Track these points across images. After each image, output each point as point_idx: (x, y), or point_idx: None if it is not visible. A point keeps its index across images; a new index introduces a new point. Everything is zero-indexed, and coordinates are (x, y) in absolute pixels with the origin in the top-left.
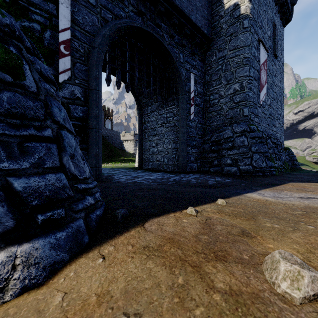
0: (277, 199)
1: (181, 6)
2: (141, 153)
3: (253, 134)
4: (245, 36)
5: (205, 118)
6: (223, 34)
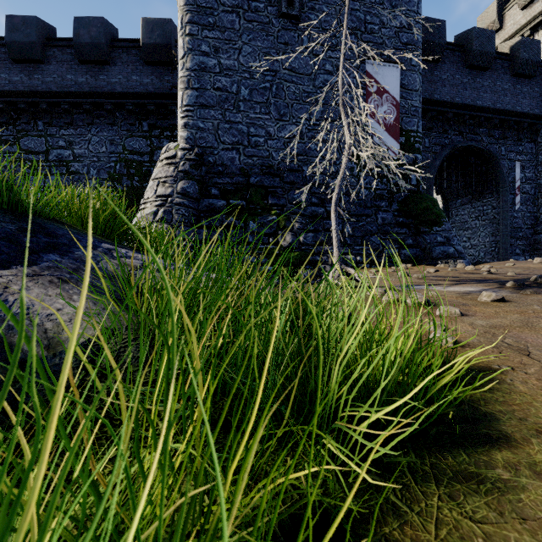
0: None
1: (503, 105)
2: None
3: None
4: None
5: (537, 204)
6: None
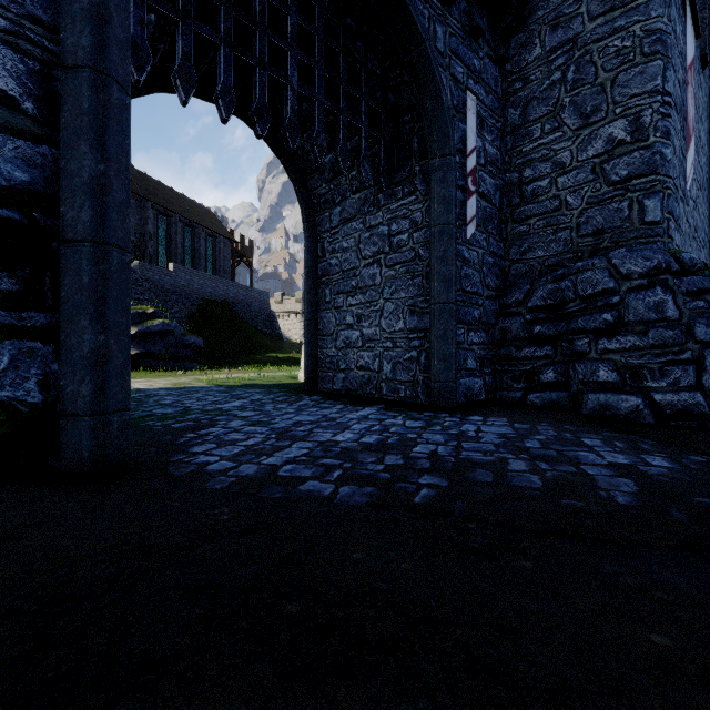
0: None
1: None
2: (314, 346)
3: (695, 280)
4: None
5: (506, 237)
6: None
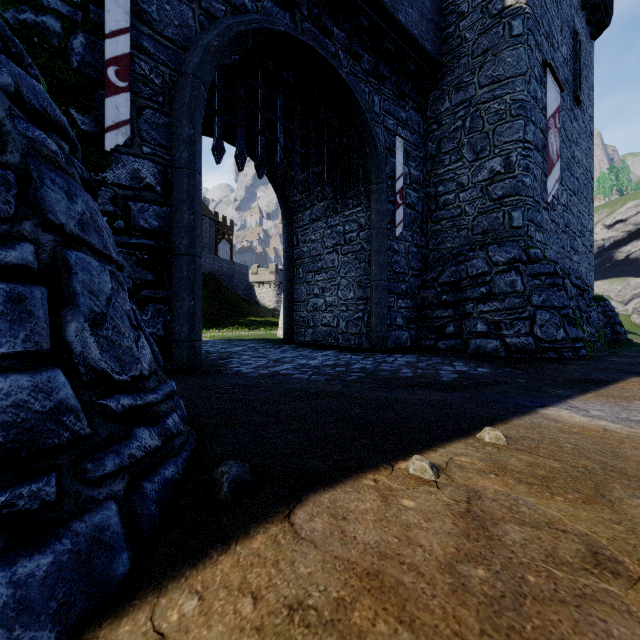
0: (632, 428)
1: None
2: (291, 309)
3: (535, 267)
4: (515, 53)
5: (427, 233)
6: (466, 52)
